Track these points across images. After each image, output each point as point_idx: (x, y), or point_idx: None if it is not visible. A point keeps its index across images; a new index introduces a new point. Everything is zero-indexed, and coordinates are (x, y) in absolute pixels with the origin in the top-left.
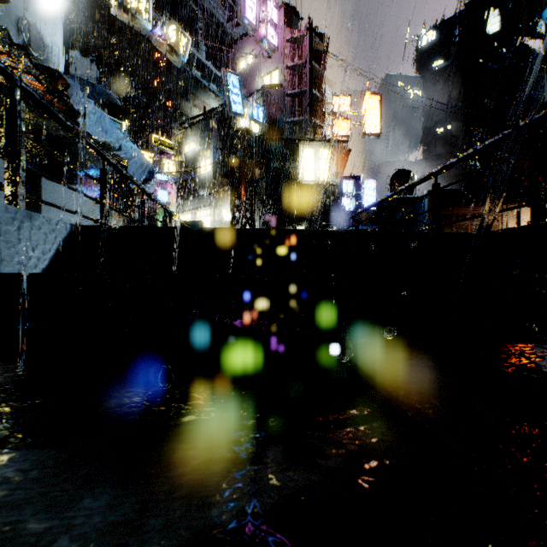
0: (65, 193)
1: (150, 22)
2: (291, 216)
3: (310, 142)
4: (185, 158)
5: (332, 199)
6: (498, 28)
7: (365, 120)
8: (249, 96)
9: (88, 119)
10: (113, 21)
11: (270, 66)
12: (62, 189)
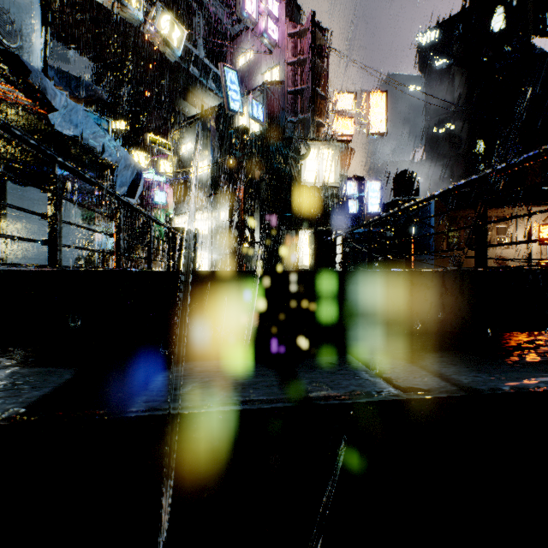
0: (37, 199)
1: (141, 11)
2: (292, 220)
3: (313, 141)
4: (181, 158)
5: (335, 202)
6: (503, 26)
7: (370, 118)
8: (249, 93)
9: (59, 113)
10: (106, 16)
11: (270, 62)
12: (33, 194)
